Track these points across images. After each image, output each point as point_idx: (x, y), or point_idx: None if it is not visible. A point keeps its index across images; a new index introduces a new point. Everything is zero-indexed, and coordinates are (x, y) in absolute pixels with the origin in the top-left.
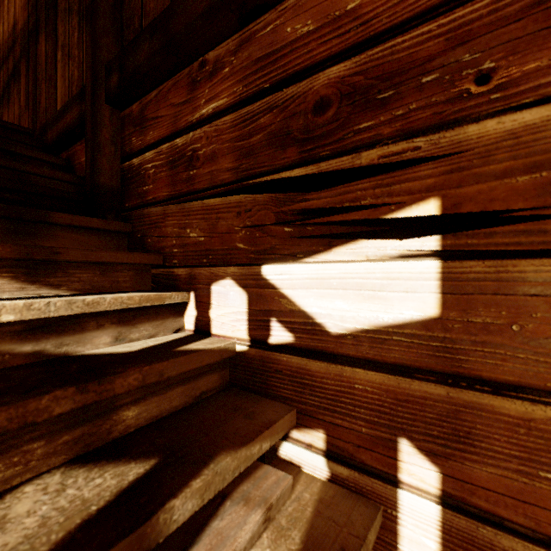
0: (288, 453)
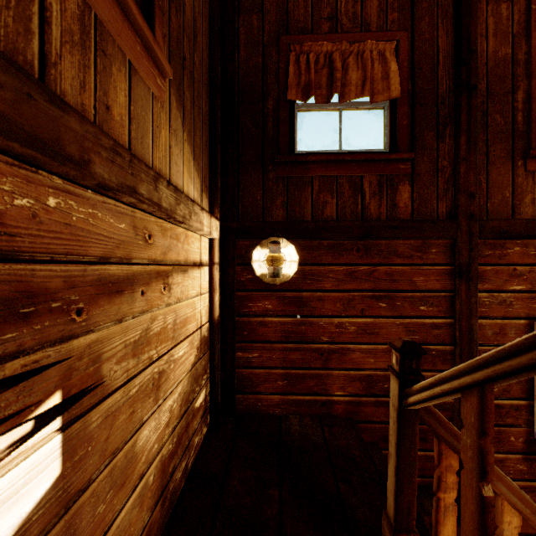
0: None
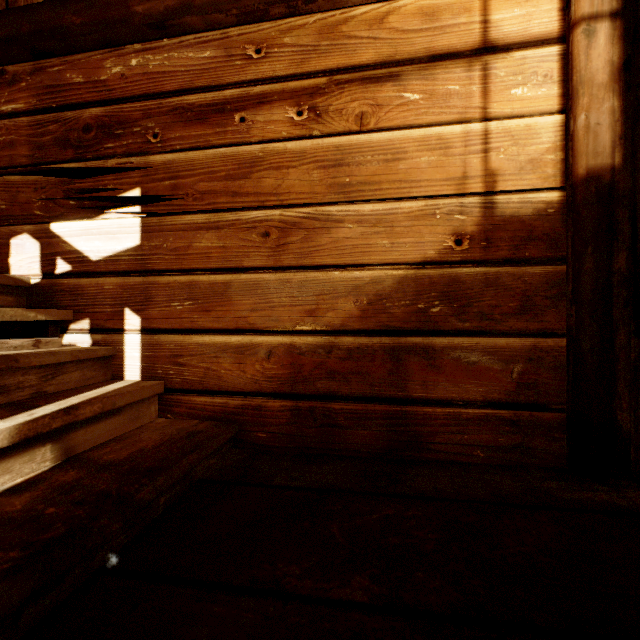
0: (69, 340)
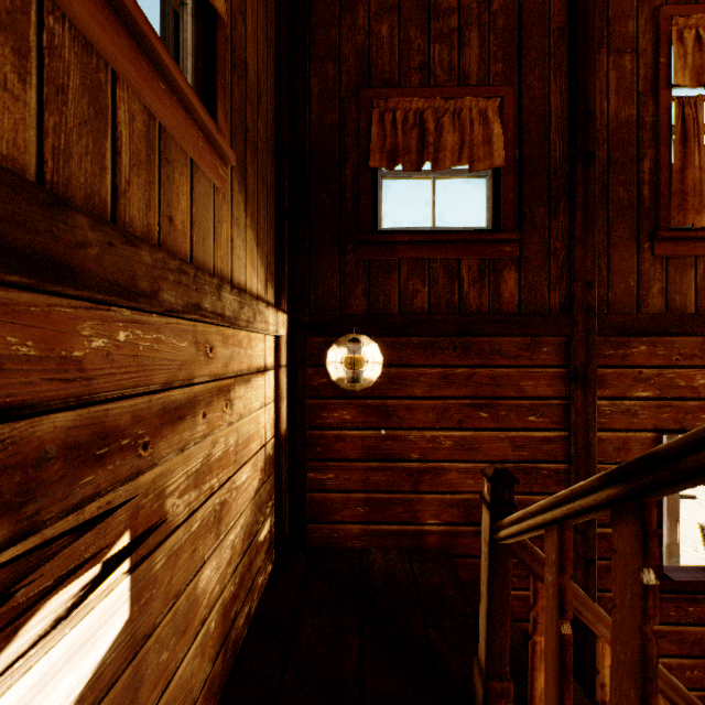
0: None
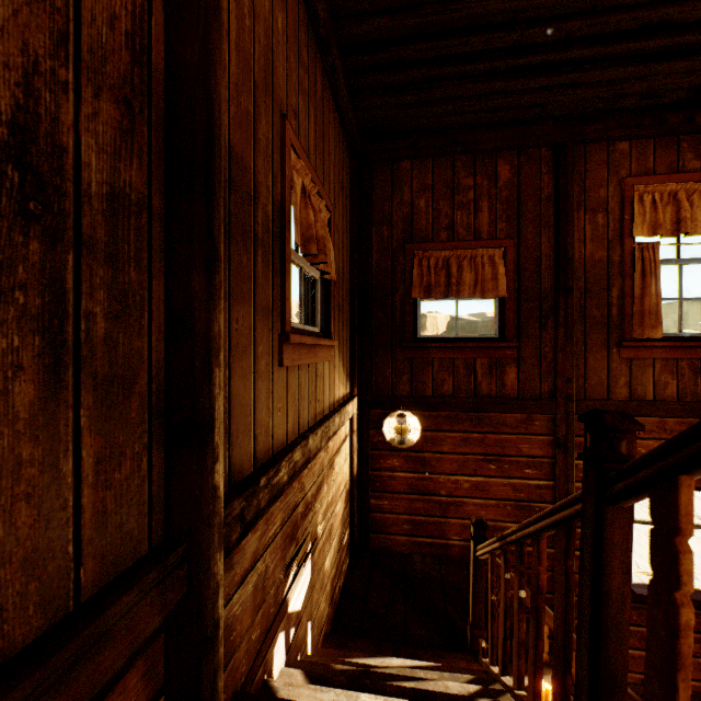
0: None
